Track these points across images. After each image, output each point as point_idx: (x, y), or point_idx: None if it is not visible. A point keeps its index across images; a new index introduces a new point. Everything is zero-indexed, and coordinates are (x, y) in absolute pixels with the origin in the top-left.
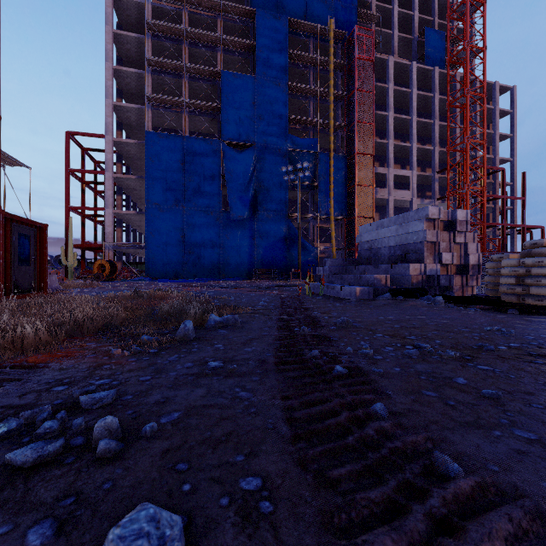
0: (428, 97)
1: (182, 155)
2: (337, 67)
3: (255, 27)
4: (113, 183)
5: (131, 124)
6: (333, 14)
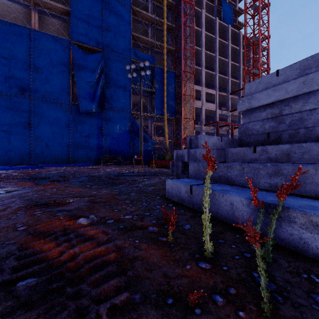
0: (225, 44)
1: (28, 46)
2: (168, 6)
3: None
4: None
5: None
6: None
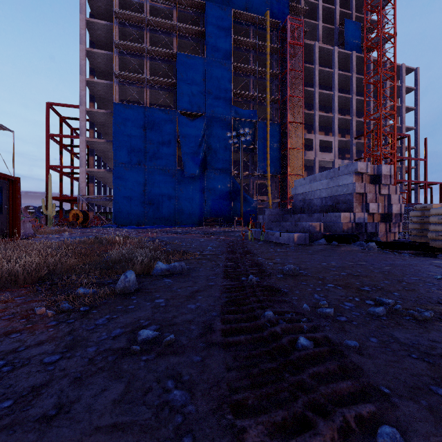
0: (347, 76)
1: (143, 123)
2: (272, 51)
3: (205, 17)
4: (86, 146)
5: (102, 97)
6: (270, 7)
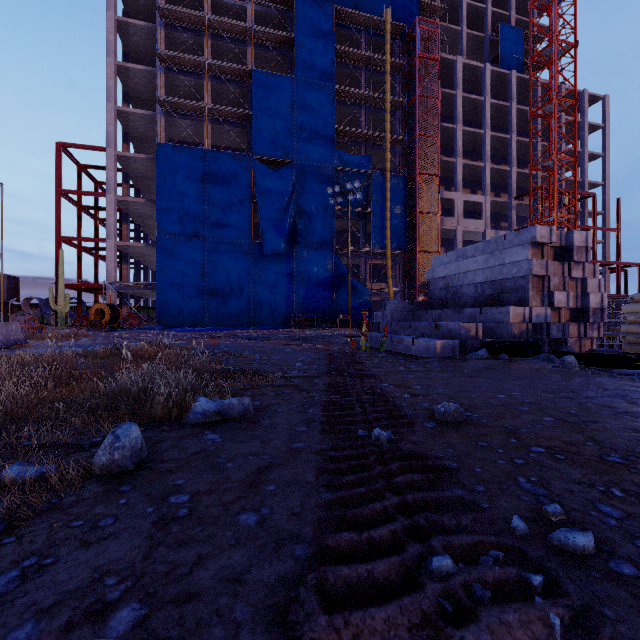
0: (504, 107)
1: (202, 173)
2: (394, 68)
3: (294, 17)
4: (116, 208)
5: (141, 135)
6: (390, 4)
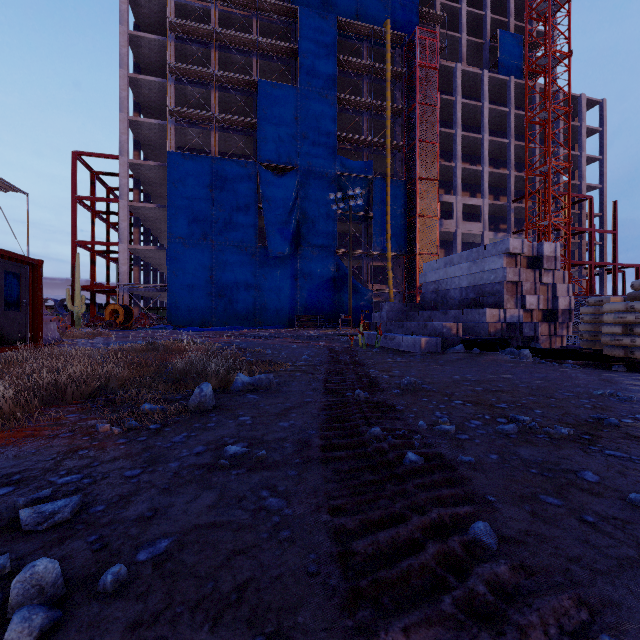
0: (502, 112)
1: (210, 180)
2: (395, 76)
3: (298, 28)
4: (128, 213)
5: (151, 143)
6: (391, 13)
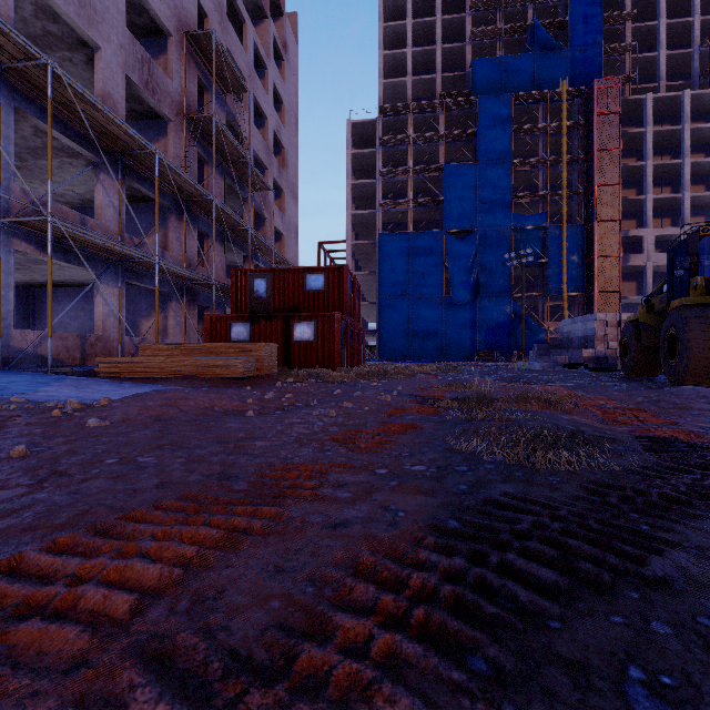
0: None
1: (408, 250)
2: (572, 128)
3: (477, 115)
4: None
5: (362, 224)
6: (570, 63)
